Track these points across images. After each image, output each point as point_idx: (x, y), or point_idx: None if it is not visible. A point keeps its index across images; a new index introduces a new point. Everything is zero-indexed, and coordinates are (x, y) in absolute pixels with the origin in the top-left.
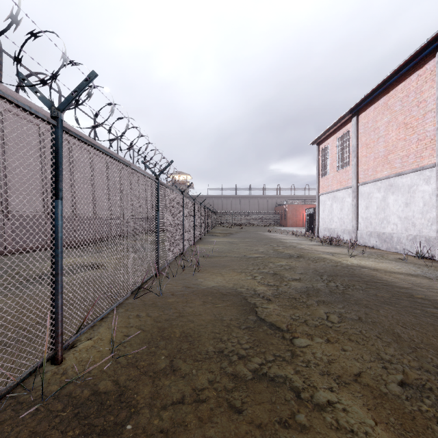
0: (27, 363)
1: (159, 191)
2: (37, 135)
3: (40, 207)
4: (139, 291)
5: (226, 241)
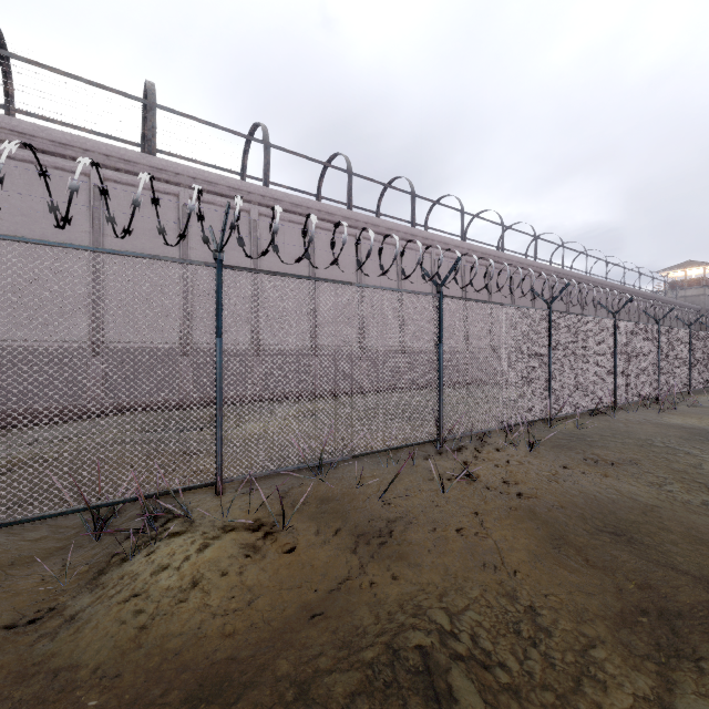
0: (541, 415)
1: (617, 328)
2: (543, 319)
3: (544, 350)
4: (594, 415)
5: None
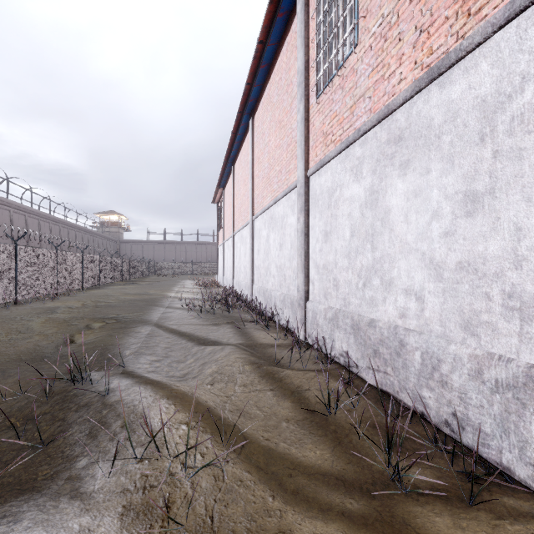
0: None
1: (19, 251)
2: None
3: None
4: None
5: (124, 287)
